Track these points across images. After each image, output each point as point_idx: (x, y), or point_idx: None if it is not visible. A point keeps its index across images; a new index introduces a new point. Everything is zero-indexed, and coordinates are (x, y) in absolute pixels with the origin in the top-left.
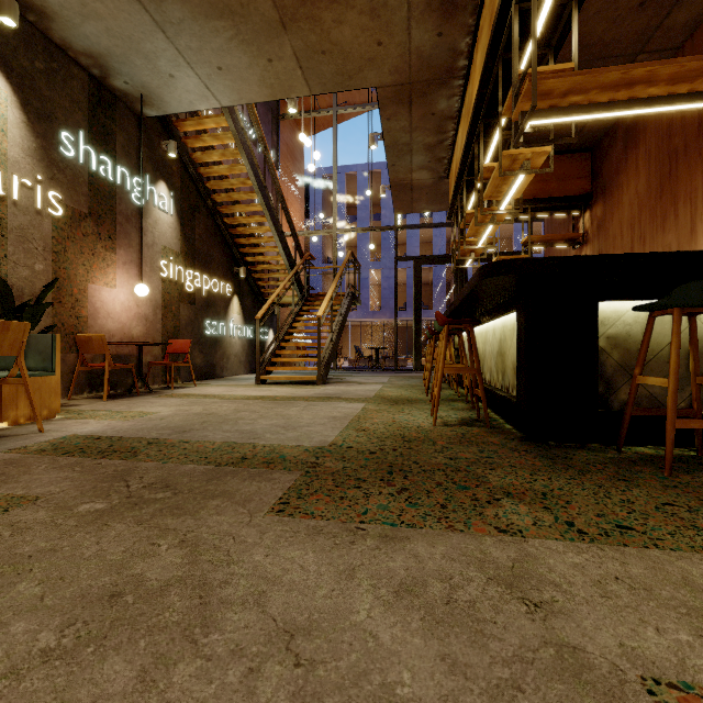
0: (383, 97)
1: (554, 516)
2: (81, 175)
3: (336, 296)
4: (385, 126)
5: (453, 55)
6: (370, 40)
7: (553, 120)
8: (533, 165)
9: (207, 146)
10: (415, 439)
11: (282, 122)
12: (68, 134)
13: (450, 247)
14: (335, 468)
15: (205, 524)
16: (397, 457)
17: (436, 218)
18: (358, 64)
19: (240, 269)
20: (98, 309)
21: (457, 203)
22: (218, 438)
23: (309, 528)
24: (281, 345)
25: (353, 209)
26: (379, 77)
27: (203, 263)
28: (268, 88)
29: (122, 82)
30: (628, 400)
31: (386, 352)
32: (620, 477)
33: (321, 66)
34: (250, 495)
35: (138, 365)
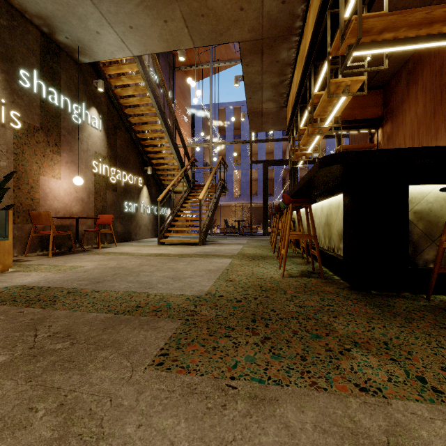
0: (244, 49)
1: (403, 370)
2: (35, 100)
3: (212, 186)
4: (244, 70)
5: (292, 18)
6: (235, 6)
7: (371, 51)
8: (351, 90)
9: (125, 85)
10: (270, 289)
11: (176, 72)
12: (25, 72)
13: (285, 156)
14: (209, 316)
15: (89, 381)
16: (258, 305)
17: (276, 137)
18: (227, 24)
19: (147, 168)
20: (47, 193)
21: (293, 123)
22: (121, 288)
23: (183, 387)
24: (175, 218)
25: (223, 131)
26: (241, 34)
27: (123, 163)
28: (165, 42)
29: (64, 37)
30: (436, 260)
31: (244, 223)
32: (440, 325)
33: (201, 26)
34: (136, 346)
35: (76, 232)
